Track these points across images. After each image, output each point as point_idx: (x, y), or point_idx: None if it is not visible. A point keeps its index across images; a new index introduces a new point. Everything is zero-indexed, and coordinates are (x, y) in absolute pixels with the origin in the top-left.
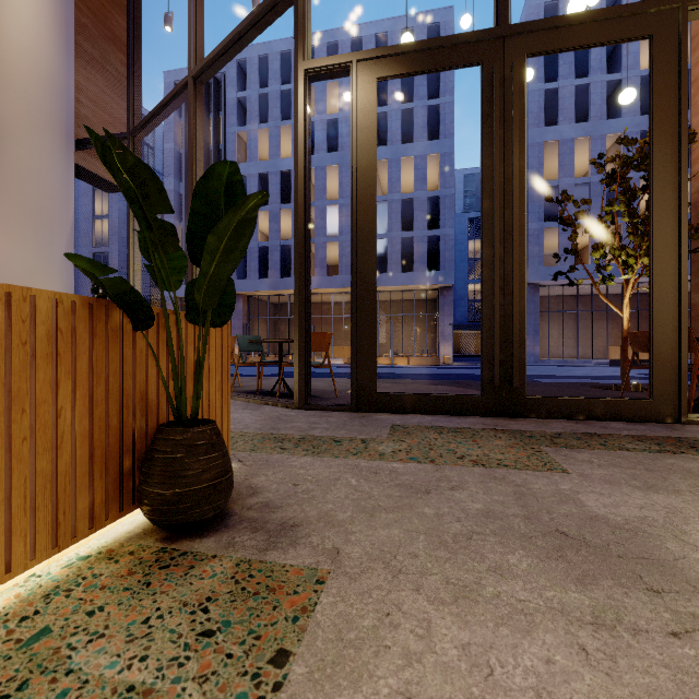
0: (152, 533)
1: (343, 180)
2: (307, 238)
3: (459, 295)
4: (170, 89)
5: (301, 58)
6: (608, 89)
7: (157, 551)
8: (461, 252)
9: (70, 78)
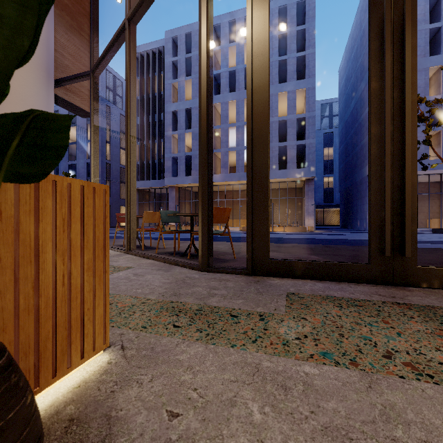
0: None
1: (239, 110)
2: (209, 128)
3: (317, 185)
4: None
5: None
6: (430, 34)
7: None
8: (319, 156)
9: (50, 33)
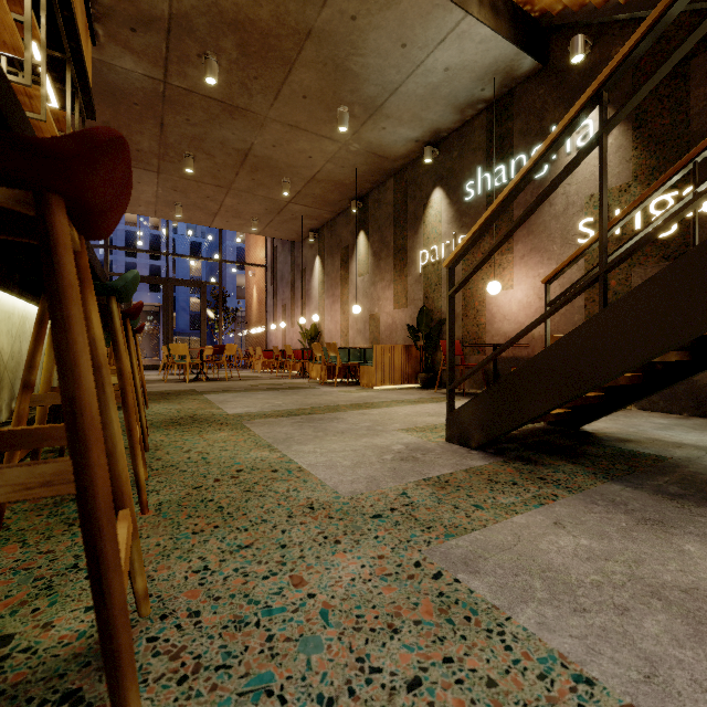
0: None
1: None
2: None
3: (182, 306)
4: None
5: (108, 271)
6: None
7: None
8: (184, 269)
9: None
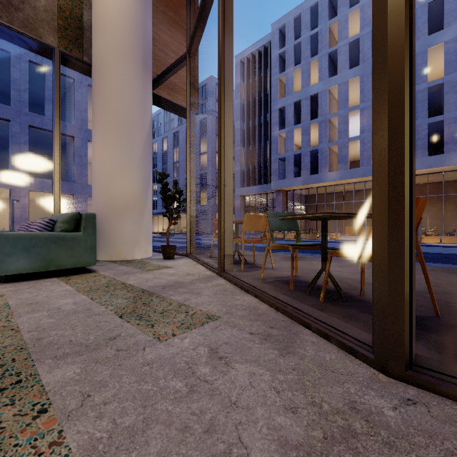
0: None
1: (364, 87)
2: None
3: None
4: (238, 65)
5: None
6: None
7: None
8: None
9: (146, 18)
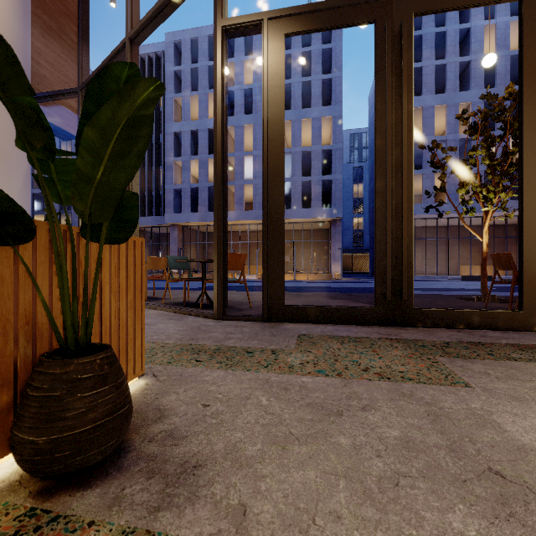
0: (28, 482)
1: (257, 136)
2: (224, 172)
3: (346, 226)
4: None
5: (220, 16)
6: (460, 68)
7: (23, 514)
8: (347, 193)
9: (27, 40)
